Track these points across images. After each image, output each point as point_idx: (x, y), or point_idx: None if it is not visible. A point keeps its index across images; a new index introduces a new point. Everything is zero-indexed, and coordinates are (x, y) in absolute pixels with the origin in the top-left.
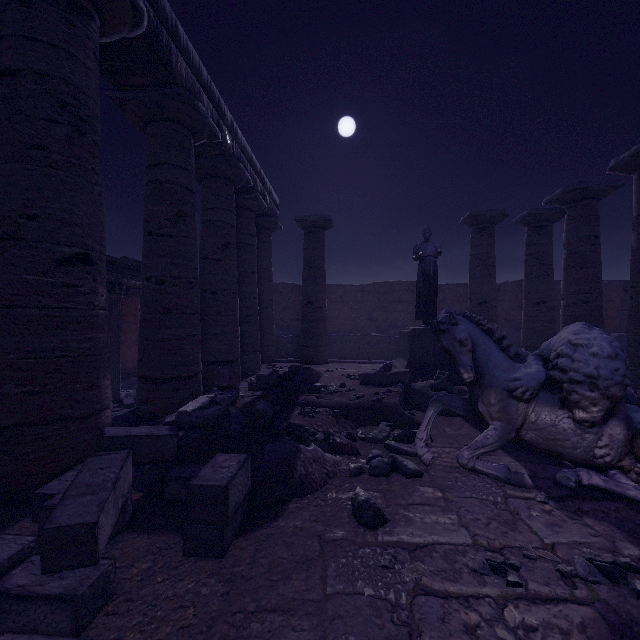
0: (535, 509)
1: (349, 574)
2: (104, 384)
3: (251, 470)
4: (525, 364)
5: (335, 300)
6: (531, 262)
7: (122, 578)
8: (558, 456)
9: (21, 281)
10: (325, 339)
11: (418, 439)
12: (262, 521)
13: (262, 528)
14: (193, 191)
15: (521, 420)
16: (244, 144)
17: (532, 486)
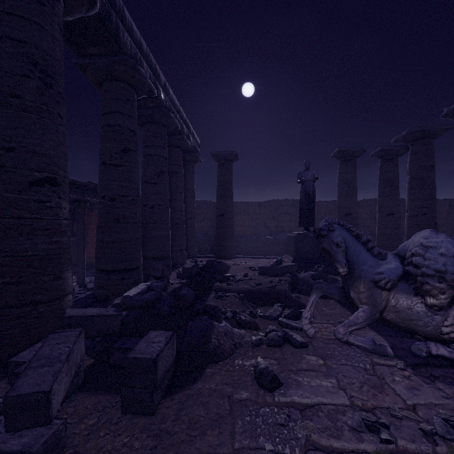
0: (397, 375)
1: (253, 431)
2: (66, 276)
3: (177, 342)
4: (386, 261)
5: (240, 213)
6: (383, 185)
7: (72, 433)
8: (412, 332)
9: (1, 198)
10: (233, 241)
11: (304, 318)
12: (184, 383)
13: (184, 389)
14: (136, 132)
15: (384, 304)
16: (174, 99)
17: (393, 355)
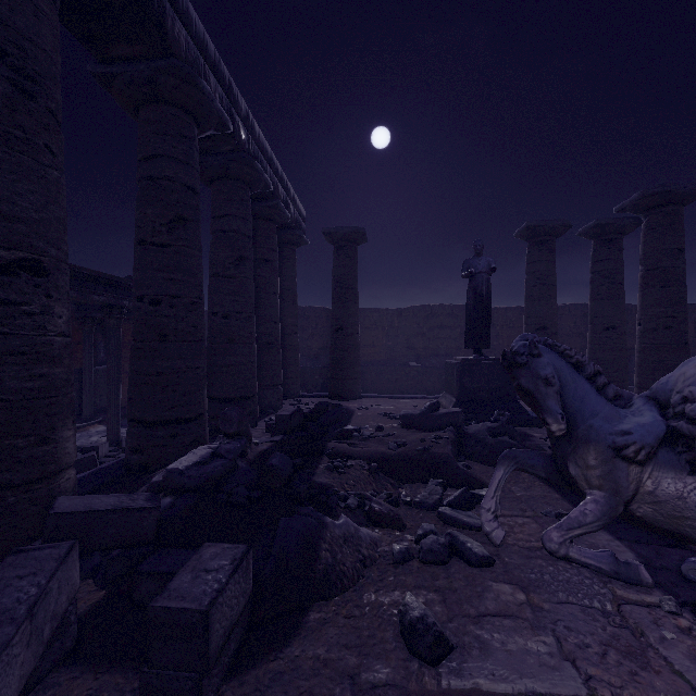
0: (666, 626)
1: None
2: (62, 436)
3: (258, 557)
4: (632, 410)
5: (369, 326)
6: (598, 281)
7: None
8: (684, 539)
9: None
10: (358, 370)
11: (484, 509)
12: (268, 646)
13: (267, 660)
14: (197, 191)
15: (633, 489)
16: (262, 141)
17: (652, 584)
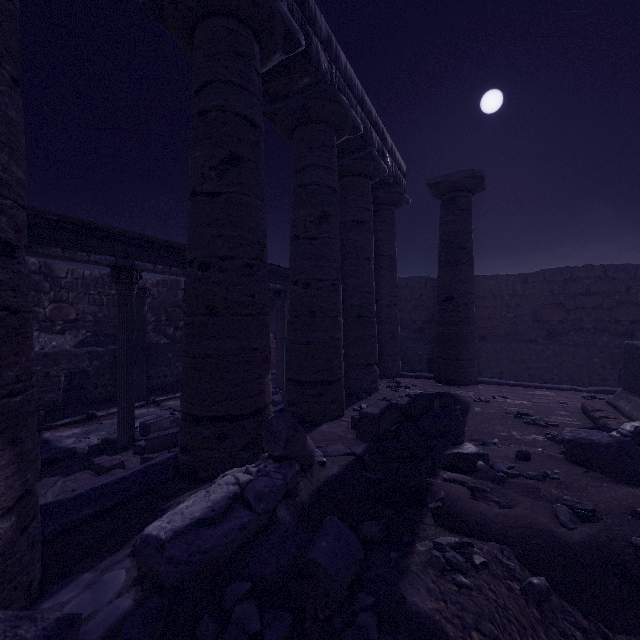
0: None
1: None
2: None
3: None
4: None
5: (483, 295)
6: None
7: None
8: None
9: None
10: (472, 349)
11: None
12: None
13: None
14: (256, 123)
15: None
16: (350, 75)
17: None
